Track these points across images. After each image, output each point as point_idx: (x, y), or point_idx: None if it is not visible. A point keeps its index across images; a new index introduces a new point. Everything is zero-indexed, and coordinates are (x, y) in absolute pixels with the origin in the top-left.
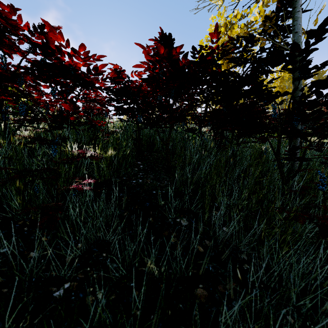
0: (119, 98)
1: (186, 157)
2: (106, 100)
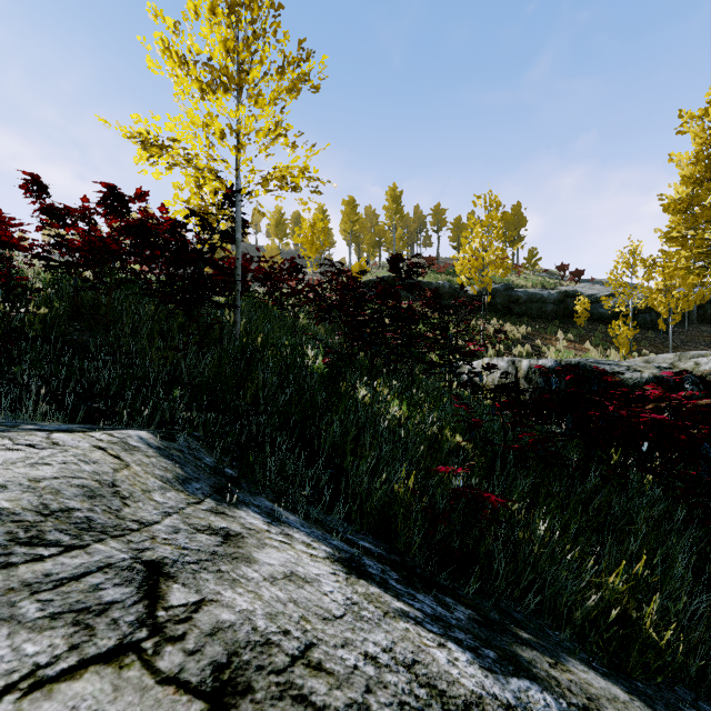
0: (50, 254)
1: (124, 318)
2: (14, 224)
